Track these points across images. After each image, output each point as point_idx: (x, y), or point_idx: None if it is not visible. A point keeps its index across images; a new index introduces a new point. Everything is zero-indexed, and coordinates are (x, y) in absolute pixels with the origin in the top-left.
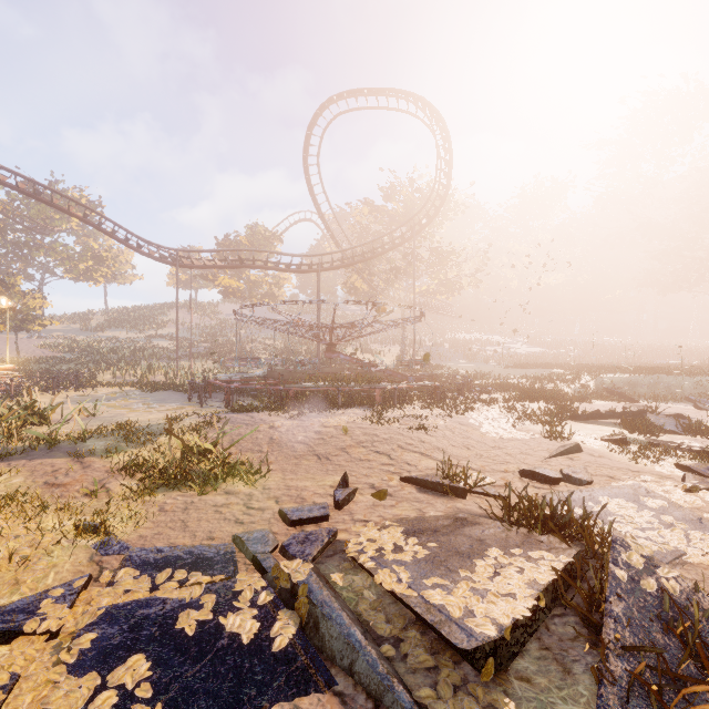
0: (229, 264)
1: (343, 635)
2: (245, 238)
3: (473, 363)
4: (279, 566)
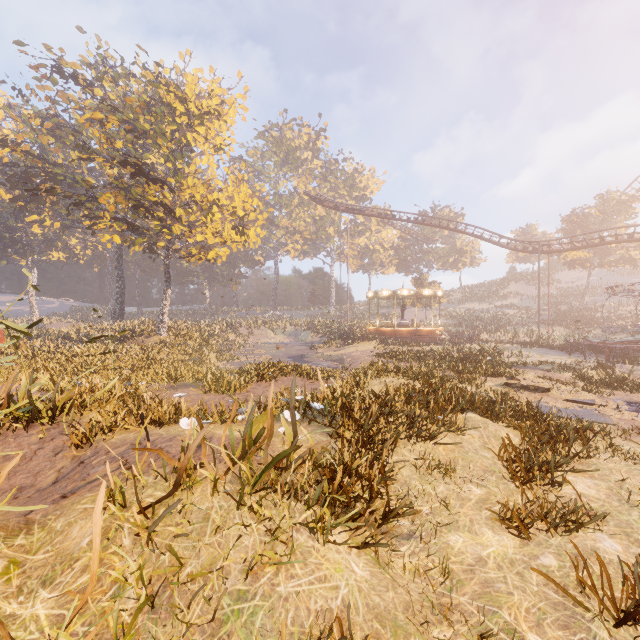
0: (588, 244)
1: None
2: (594, 209)
3: None
4: None
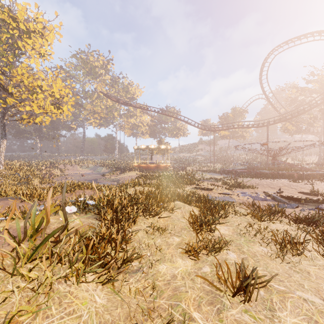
0: (228, 128)
1: (279, 198)
2: (231, 114)
3: None
4: (266, 192)
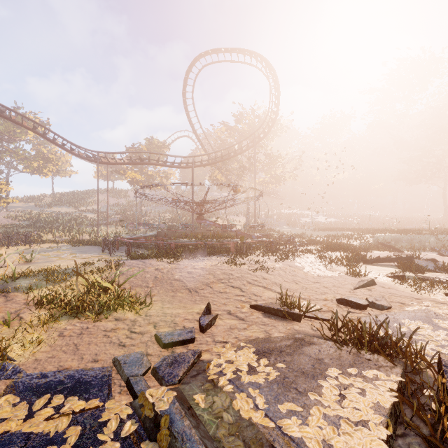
0: (133, 161)
1: None
2: (145, 147)
3: (292, 228)
4: (145, 394)
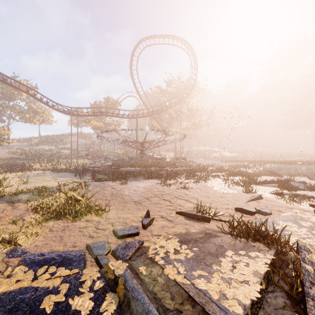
0: (95, 114)
1: (145, 311)
2: (103, 103)
3: (206, 160)
4: (108, 265)
